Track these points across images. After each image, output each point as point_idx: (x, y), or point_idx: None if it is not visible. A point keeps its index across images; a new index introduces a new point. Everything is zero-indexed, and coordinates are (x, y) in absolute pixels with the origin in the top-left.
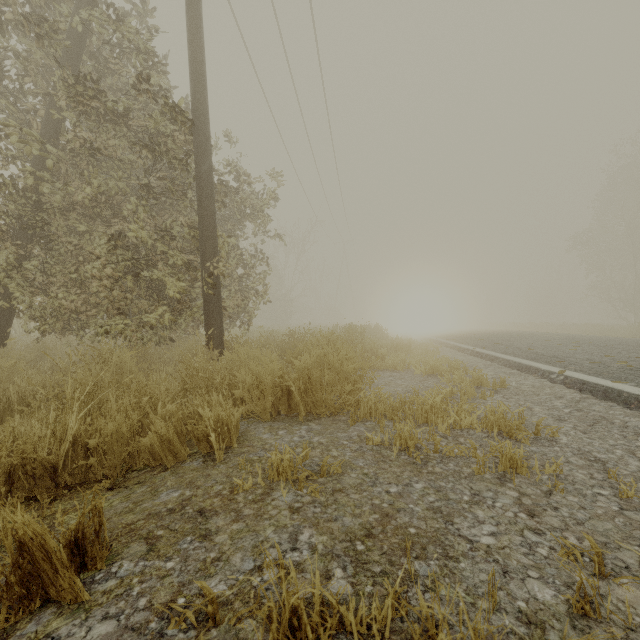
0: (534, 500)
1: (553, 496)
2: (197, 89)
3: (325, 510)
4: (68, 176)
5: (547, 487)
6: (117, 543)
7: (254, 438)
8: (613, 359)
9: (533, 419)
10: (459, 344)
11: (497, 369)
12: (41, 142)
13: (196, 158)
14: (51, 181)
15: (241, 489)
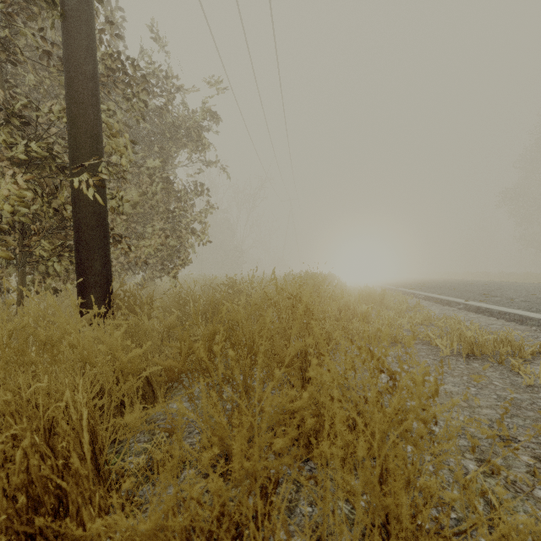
0: None
1: None
2: None
3: None
4: None
5: None
6: None
7: None
8: None
9: None
10: (434, 295)
11: None
12: None
13: None
14: None
15: None
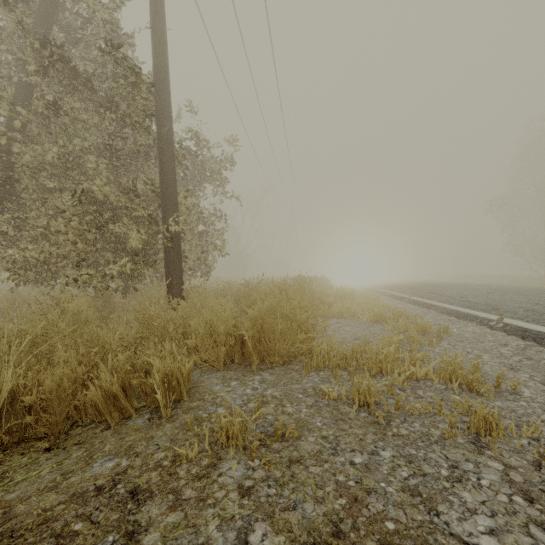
0: (524, 475)
1: (544, 469)
2: (158, 56)
3: (281, 491)
4: (39, 138)
5: (532, 456)
6: (21, 543)
7: (205, 390)
8: (544, 307)
9: (486, 368)
10: (396, 293)
11: (436, 316)
12: (11, 103)
13: (157, 120)
14: (22, 141)
15: (184, 459)
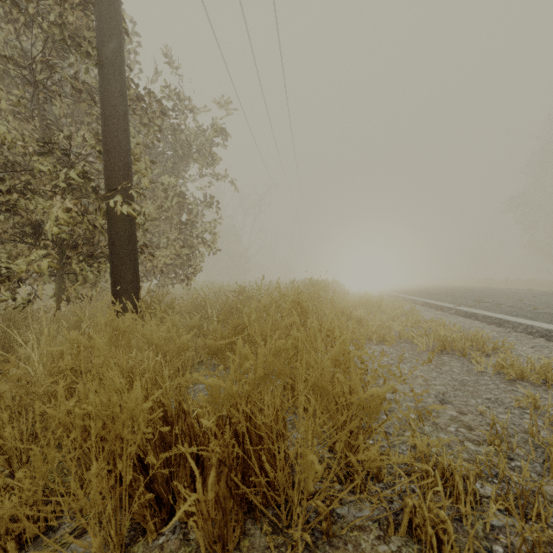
0: None
1: None
2: None
3: None
4: None
5: None
6: None
7: None
8: None
9: None
10: (431, 301)
11: (527, 340)
12: None
13: (97, 35)
14: None
15: None
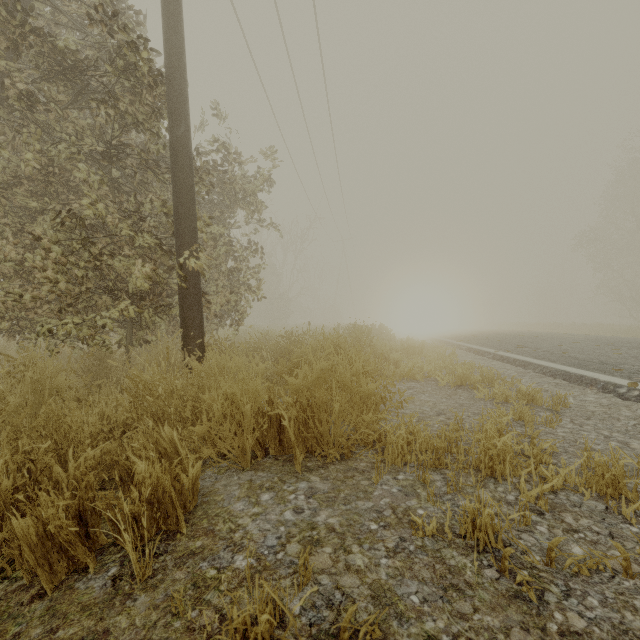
0: None
1: None
2: (171, 34)
3: None
4: (14, 143)
5: None
6: None
7: (219, 511)
8: None
9: None
10: (475, 346)
11: (537, 378)
12: None
13: (170, 119)
14: None
15: None
